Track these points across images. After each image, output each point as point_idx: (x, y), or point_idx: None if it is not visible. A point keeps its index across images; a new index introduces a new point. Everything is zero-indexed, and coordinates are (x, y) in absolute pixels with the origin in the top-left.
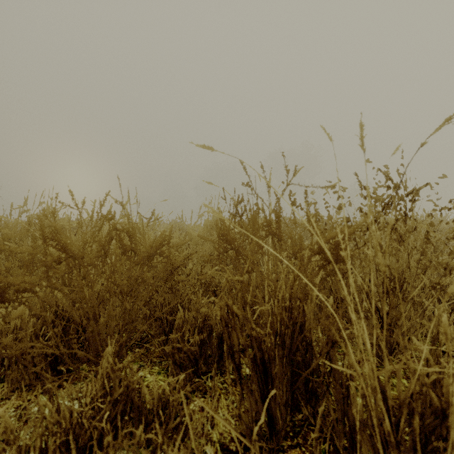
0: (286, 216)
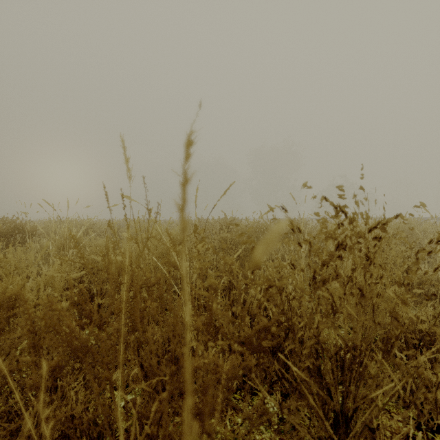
0: (254, 220)
